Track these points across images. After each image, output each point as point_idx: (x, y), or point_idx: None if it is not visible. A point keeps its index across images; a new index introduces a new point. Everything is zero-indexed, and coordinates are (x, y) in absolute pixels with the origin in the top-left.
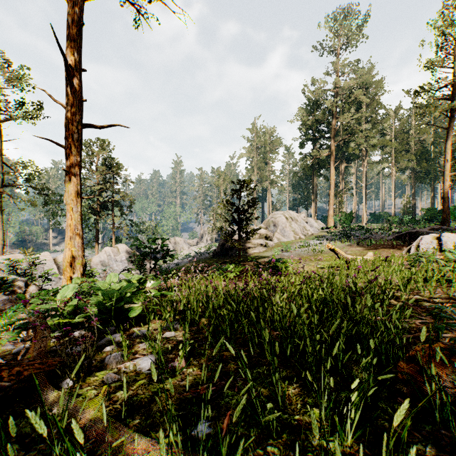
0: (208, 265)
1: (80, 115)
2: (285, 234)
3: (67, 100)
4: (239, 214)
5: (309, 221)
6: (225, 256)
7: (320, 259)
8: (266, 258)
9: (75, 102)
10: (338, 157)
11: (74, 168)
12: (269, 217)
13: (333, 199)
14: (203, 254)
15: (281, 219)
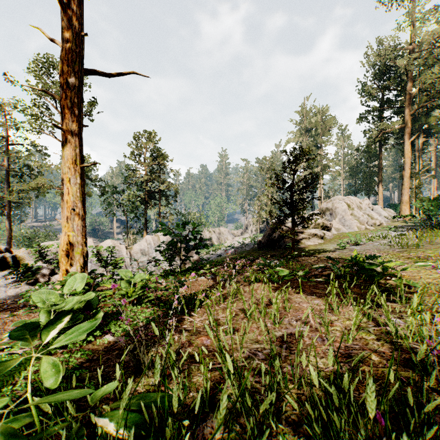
0: (252, 258)
1: (78, 54)
2: (345, 224)
3: (63, 35)
4: (292, 193)
5: (375, 209)
6: (272, 248)
7: (429, 258)
8: (330, 252)
9: (72, 38)
10: (413, 131)
11: (71, 126)
12: (324, 204)
13: (409, 181)
14: (247, 244)
15: (339, 205)
